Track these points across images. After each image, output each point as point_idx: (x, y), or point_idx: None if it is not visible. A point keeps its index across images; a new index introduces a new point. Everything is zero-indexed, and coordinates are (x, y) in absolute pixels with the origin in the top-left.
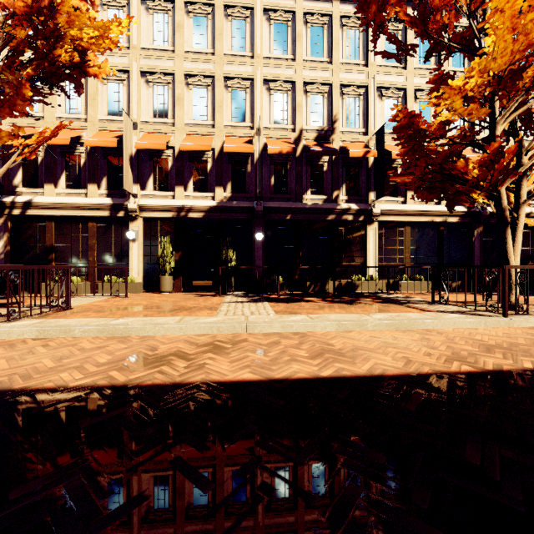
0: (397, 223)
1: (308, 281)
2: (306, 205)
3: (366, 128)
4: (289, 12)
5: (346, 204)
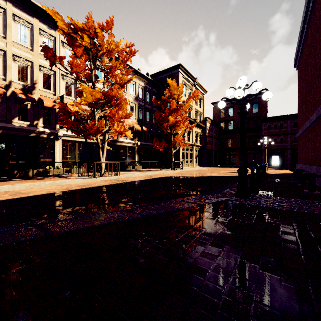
0: (72, 141)
1: (16, 170)
2: (14, 126)
3: (55, 92)
4: (0, 6)
5: (43, 128)
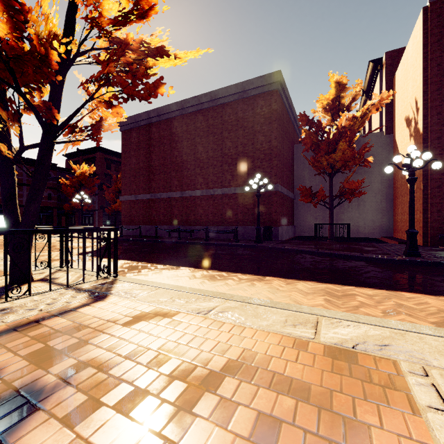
0: None
1: None
2: None
3: None
4: None
5: None
